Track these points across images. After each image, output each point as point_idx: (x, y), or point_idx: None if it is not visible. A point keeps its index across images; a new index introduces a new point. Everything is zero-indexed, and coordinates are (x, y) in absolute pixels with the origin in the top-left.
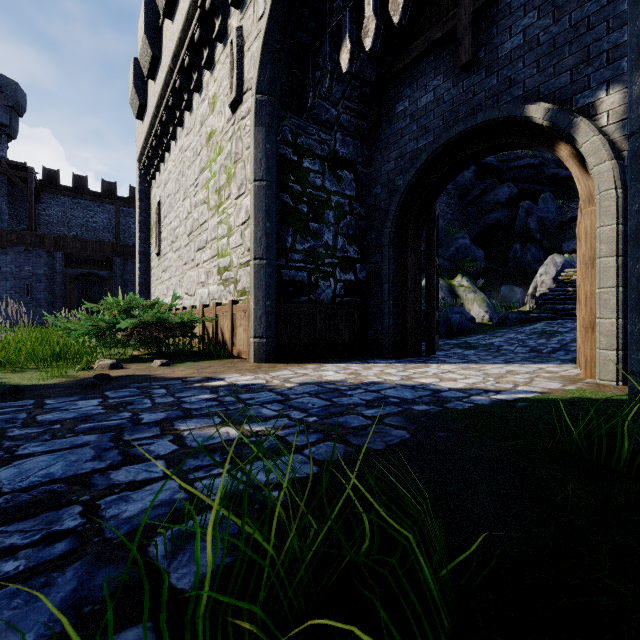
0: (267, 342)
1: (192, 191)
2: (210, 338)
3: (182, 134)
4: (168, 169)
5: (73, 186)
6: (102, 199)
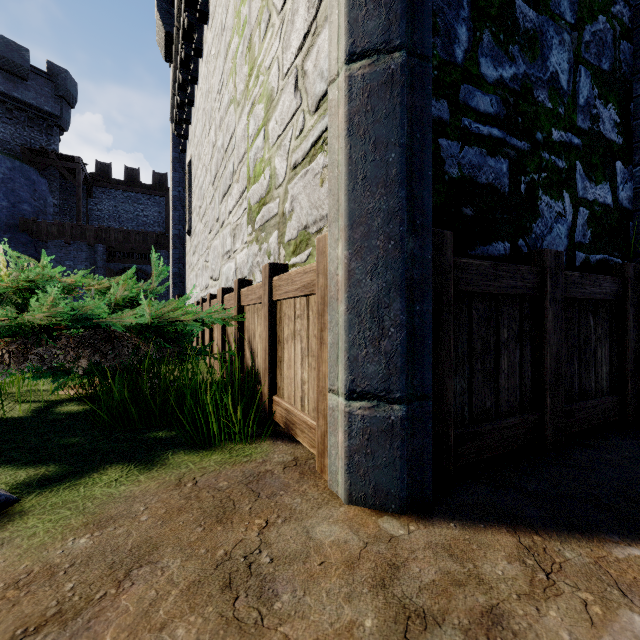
0: (406, 418)
1: (216, 105)
2: (232, 358)
3: (207, 32)
4: (196, 108)
5: (125, 179)
6: (152, 191)
